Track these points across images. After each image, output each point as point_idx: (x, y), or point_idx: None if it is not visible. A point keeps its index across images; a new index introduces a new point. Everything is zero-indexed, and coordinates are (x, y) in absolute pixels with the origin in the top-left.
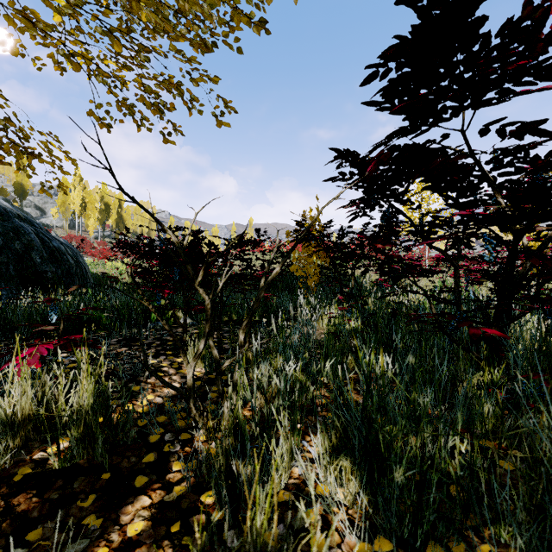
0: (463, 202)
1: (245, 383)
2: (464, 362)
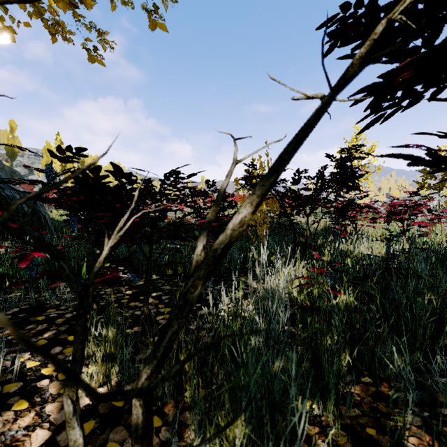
0: None
1: None
2: None
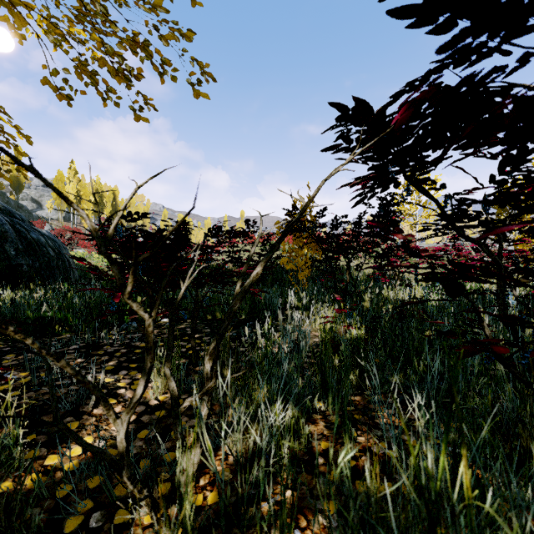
0: (500, 180)
1: (207, 445)
2: (532, 407)
